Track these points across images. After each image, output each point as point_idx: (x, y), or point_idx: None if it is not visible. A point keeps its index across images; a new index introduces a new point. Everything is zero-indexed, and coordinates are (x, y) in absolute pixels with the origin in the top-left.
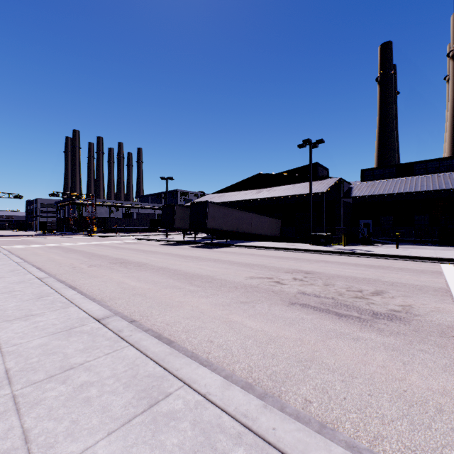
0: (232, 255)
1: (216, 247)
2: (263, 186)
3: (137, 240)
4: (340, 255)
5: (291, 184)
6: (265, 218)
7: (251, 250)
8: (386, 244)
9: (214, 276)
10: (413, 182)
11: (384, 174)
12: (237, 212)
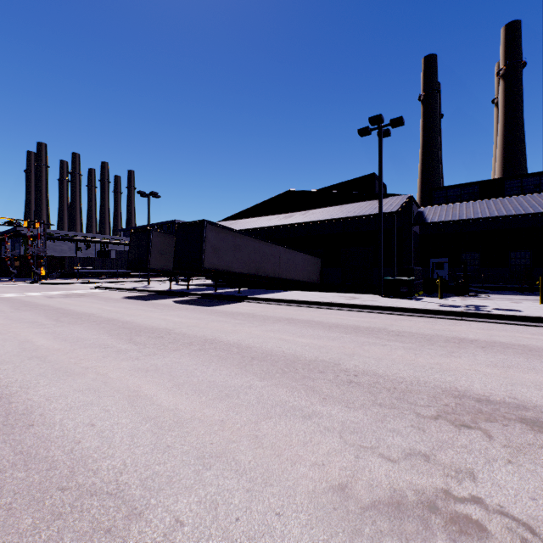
0: (247, 324)
1: (220, 303)
2: (294, 209)
3: (97, 289)
4: (464, 319)
5: (336, 205)
6: (299, 254)
7: (284, 309)
8: (486, 294)
9: (144, 499)
10: (514, 203)
11: (461, 194)
12: (256, 243)
